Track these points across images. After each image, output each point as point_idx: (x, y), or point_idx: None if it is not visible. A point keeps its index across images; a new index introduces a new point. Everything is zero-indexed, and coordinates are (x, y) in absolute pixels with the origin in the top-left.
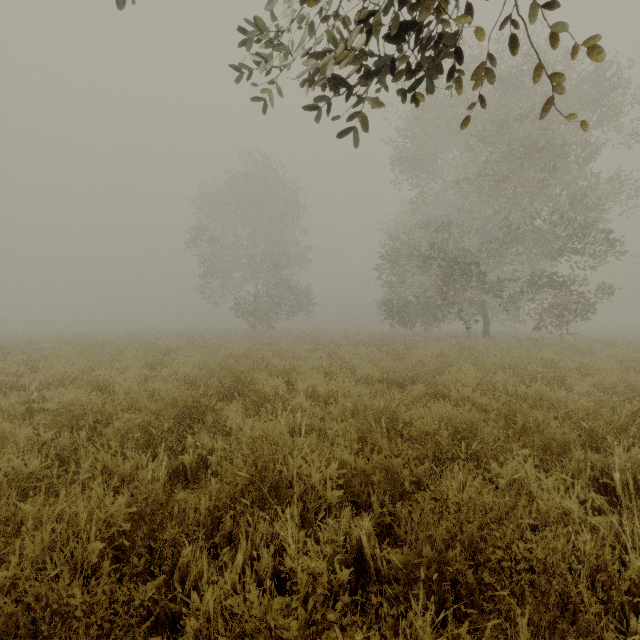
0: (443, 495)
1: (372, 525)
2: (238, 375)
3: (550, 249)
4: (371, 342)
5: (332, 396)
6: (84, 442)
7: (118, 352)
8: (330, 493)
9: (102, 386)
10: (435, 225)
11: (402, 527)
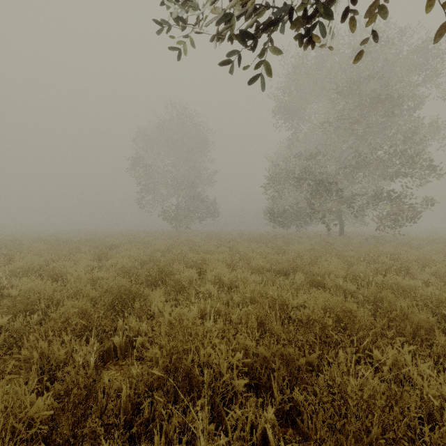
0: (337, 384)
1: (274, 412)
2: (162, 267)
3: (387, 173)
4: (260, 239)
5: (234, 283)
6: (26, 331)
7: (76, 247)
8: (236, 382)
9: (58, 275)
10: (305, 156)
11: (305, 422)
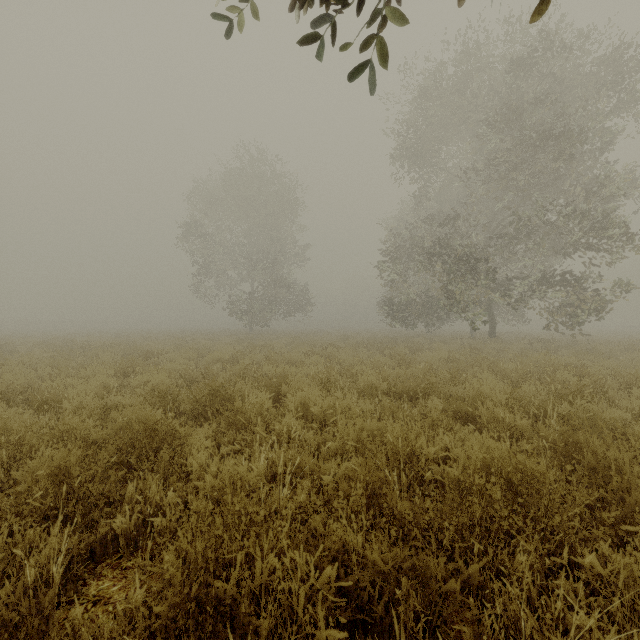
0: None
1: None
2: (216, 388)
3: (560, 246)
4: (372, 344)
5: (329, 415)
6: None
7: (94, 356)
8: (323, 633)
9: (49, 402)
10: (438, 221)
11: None
